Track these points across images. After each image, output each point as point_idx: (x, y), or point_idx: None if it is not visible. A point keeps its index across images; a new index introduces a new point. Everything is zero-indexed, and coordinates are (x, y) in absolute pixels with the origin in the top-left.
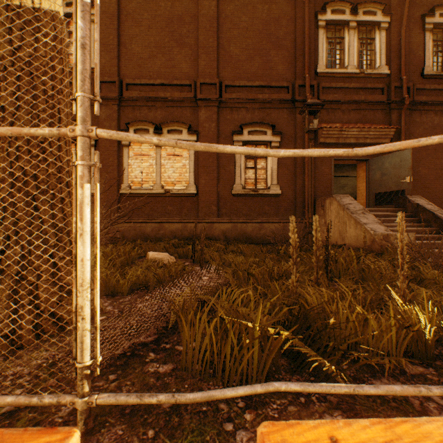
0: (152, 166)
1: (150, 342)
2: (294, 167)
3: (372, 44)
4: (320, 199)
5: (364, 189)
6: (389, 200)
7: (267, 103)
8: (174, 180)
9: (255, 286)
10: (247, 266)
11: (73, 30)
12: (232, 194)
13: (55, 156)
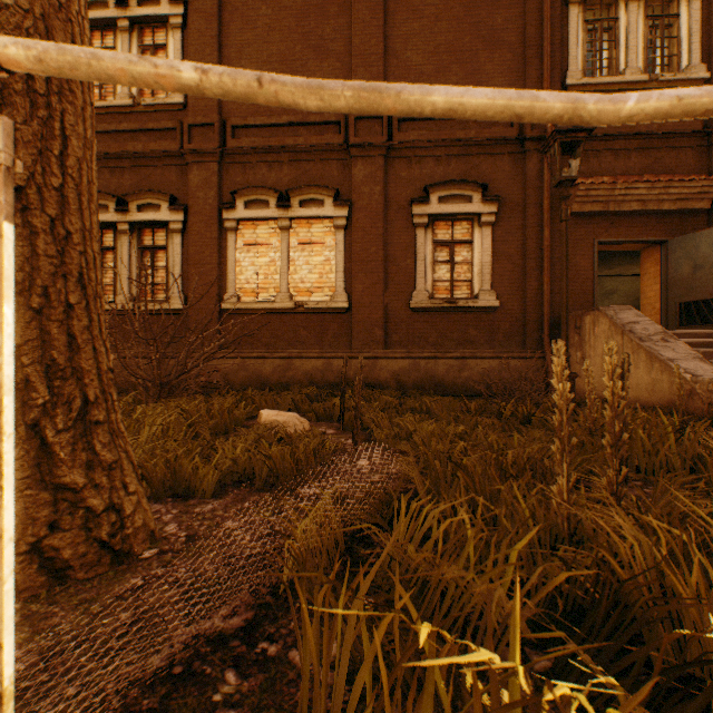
0: (274, 263)
1: (234, 632)
2: (523, 259)
3: (672, 27)
4: (572, 314)
5: (656, 296)
6: (710, 315)
7: (473, 146)
8: (310, 285)
9: (467, 491)
10: (446, 445)
11: (148, 45)
12: (410, 308)
13: (51, 218)
